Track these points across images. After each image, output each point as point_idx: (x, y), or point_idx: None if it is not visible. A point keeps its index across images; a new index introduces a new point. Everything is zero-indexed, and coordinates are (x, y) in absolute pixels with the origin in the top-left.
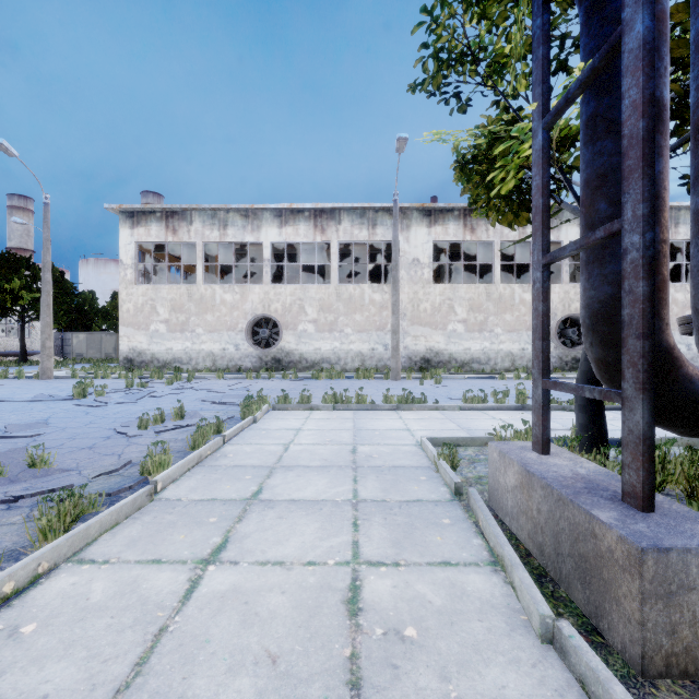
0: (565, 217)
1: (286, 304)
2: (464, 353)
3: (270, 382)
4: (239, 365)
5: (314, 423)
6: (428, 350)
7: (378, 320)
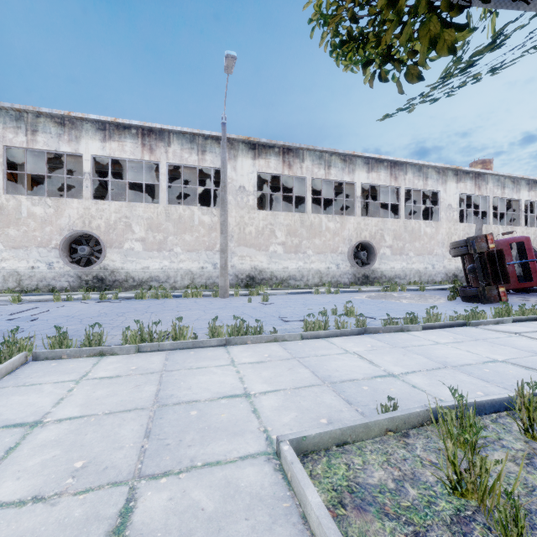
0: (357, 164)
1: (110, 221)
2: (283, 271)
3: (80, 305)
4: (53, 285)
5: (84, 393)
6: (253, 268)
7: (207, 241)
